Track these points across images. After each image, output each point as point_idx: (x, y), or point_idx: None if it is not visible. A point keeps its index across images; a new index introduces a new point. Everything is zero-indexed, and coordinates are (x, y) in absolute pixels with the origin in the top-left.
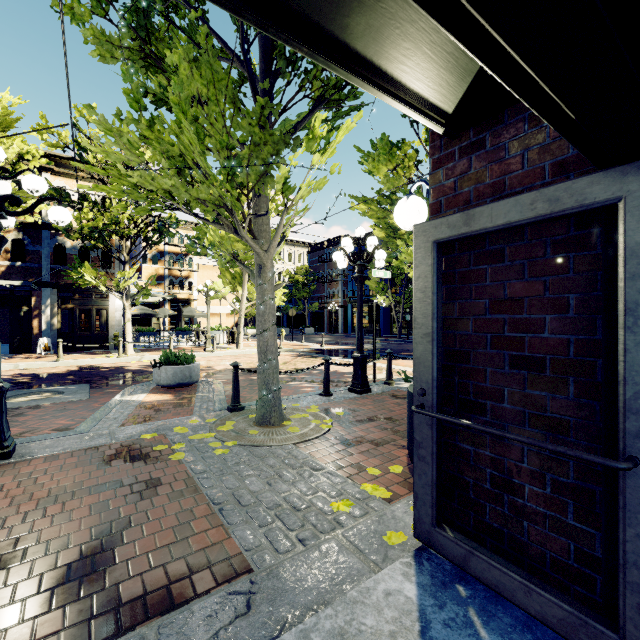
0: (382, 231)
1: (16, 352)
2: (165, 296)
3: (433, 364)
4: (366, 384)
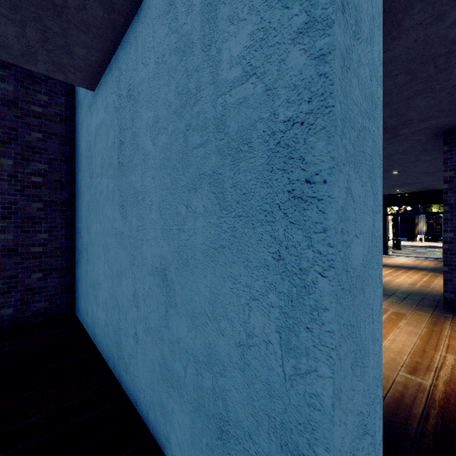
0: None
1: (409, 240)
2: None
3: None
4: None
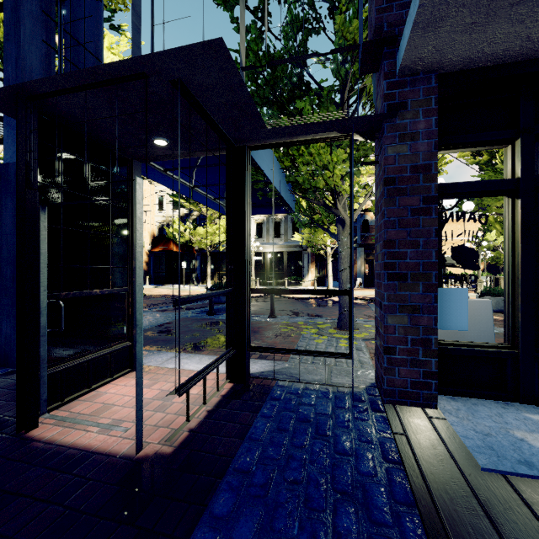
0: None
1: None
2: None
3: None
4: None
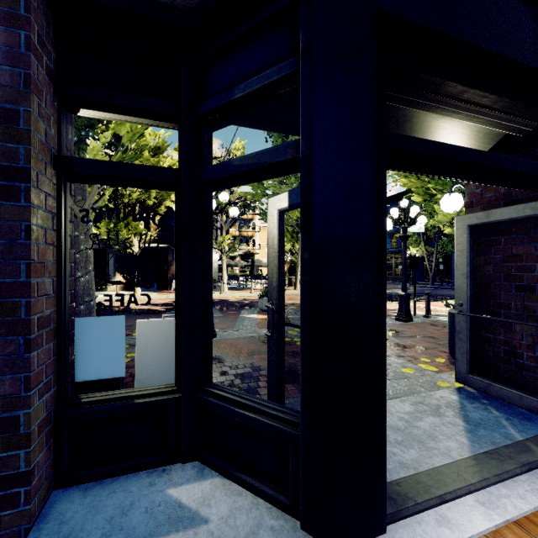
0: (419, 197)
1: (160, 289)
2: (243, 251)
3: (467, 289)
4: (409, 315)
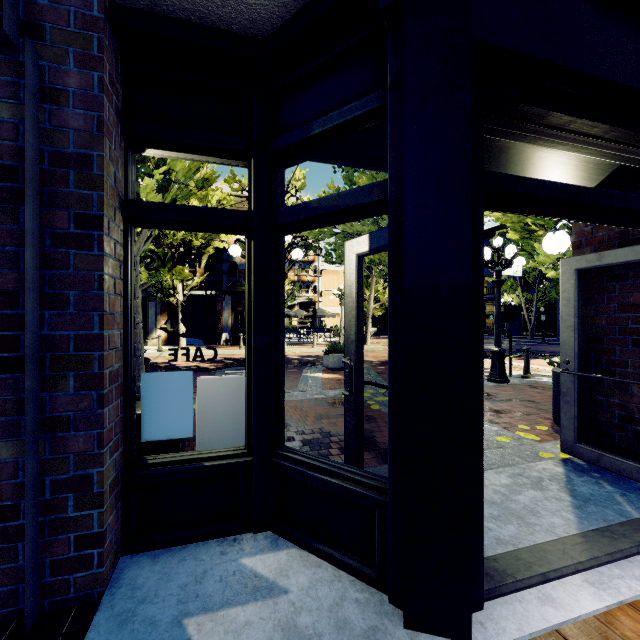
0: (516, 234)
1: (207, 343)
2: (303, 299)
3: (575, 344)
4: (504, 375)
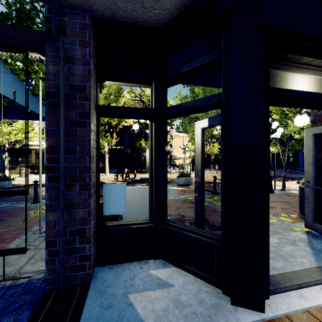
0: (277, 116)
1: (118, 172)
2: None
3: (312, 172)
4: (271, 189)
